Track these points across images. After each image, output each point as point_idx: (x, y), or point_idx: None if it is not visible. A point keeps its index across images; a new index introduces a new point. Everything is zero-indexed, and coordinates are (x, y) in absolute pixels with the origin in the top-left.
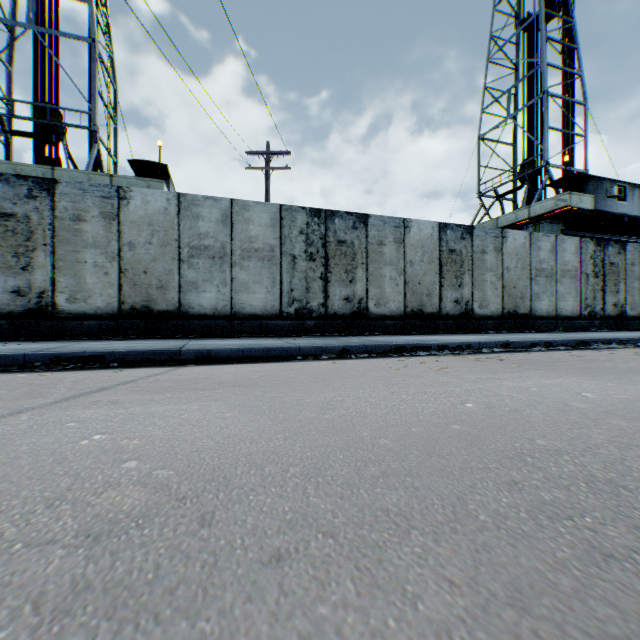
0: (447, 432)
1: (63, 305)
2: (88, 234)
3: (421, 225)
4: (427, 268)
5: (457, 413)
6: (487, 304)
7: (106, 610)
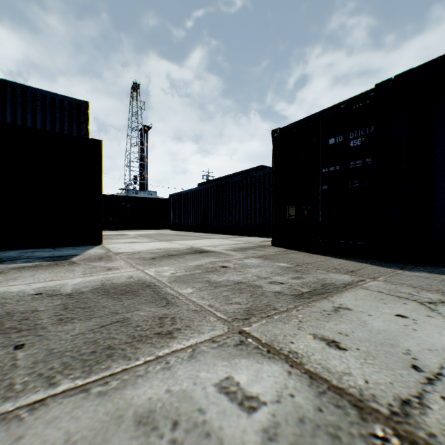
0: None
1: None
2: None
3: None
4: None
5: None
6: None
7: None
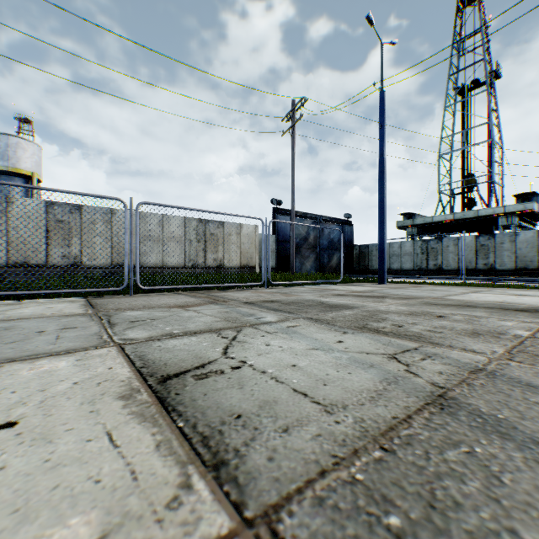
0: None
1: (496, 267)
2: (504, 247)
3: None
4: None
5: None
6: None
7: None
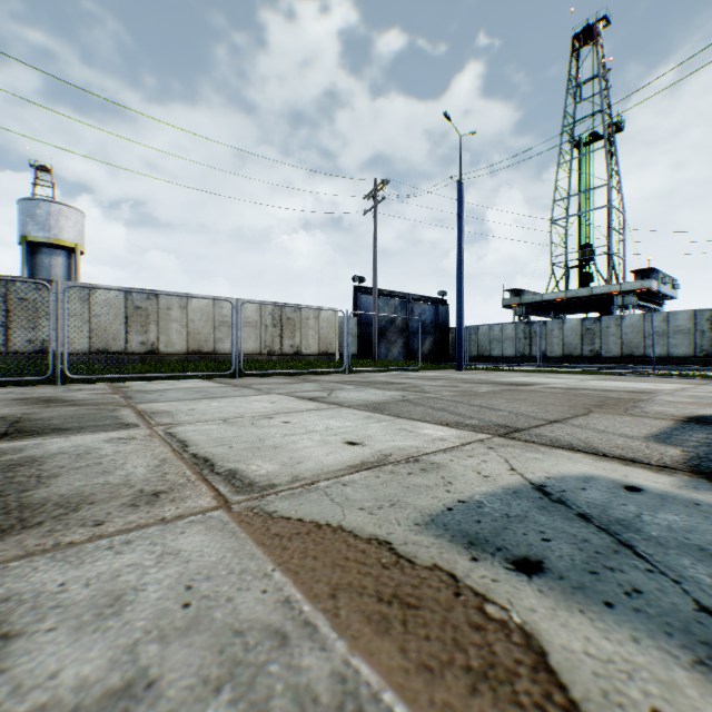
0: None
1: (602, 354)
2: (610, 332)
3: None
4: None
5: None
6: None
7: None
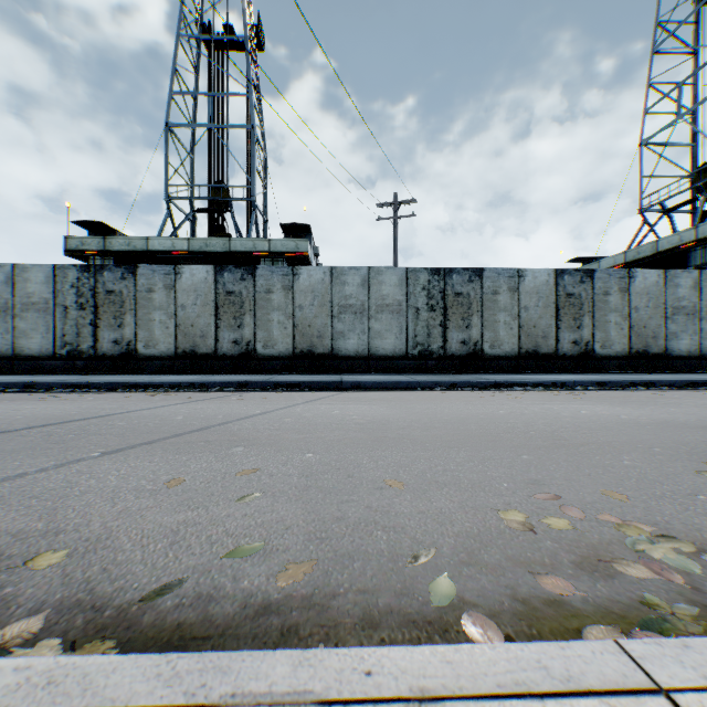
0: (475, 417)
1: (260, 350)
2: (274, 301)
3: (536, 273)
4: (542, 312)
5: (489, 413)
6: (610, 344)
7: (369, 429)
